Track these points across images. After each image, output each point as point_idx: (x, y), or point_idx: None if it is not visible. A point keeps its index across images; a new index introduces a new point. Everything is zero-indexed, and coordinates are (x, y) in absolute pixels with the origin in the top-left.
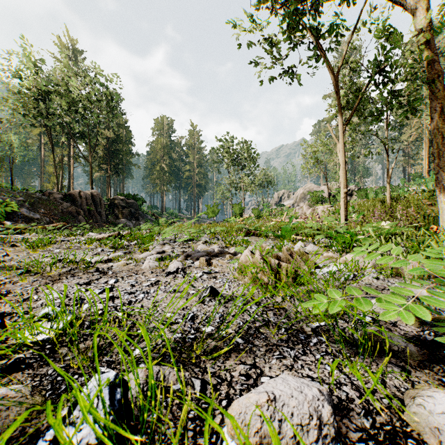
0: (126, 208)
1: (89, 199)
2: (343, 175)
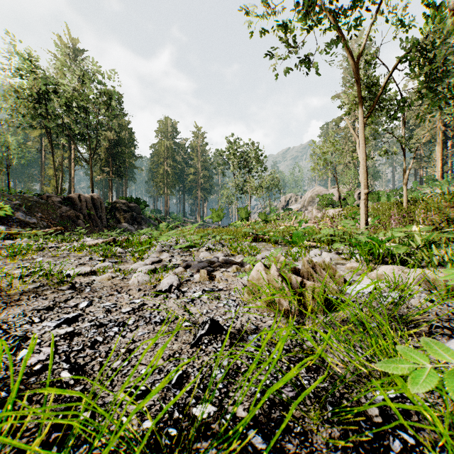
0: (128, 212)
1: (89, 203)
2: (363, 174)
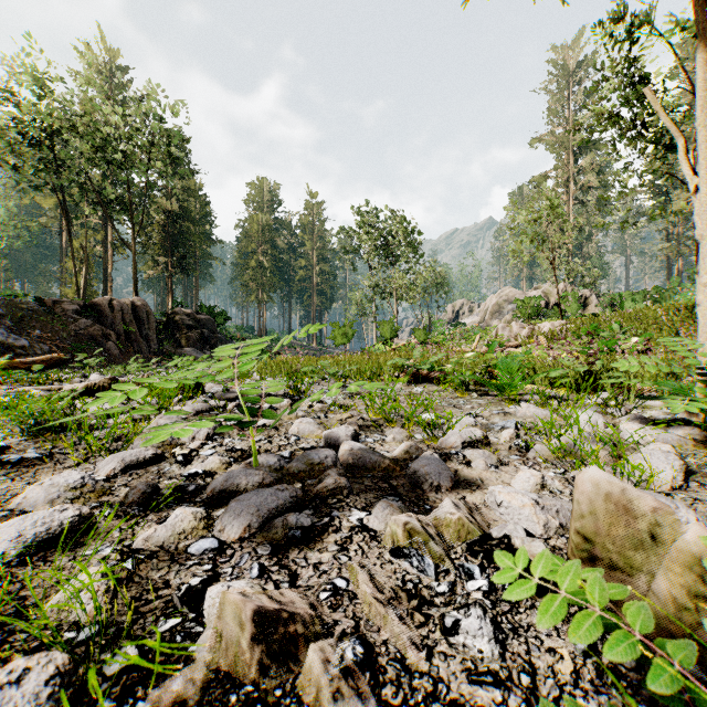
0: (194, 329)
1: (127, 314)
2: None
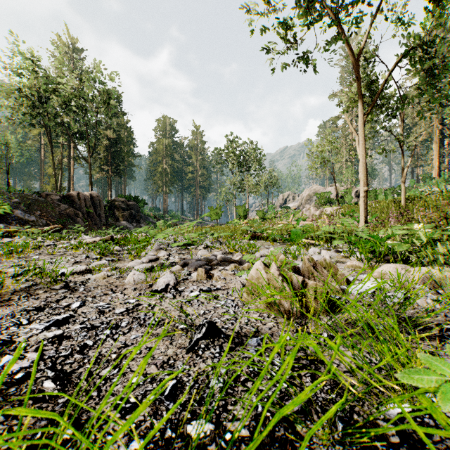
0: (126, 210)
1: (88, 201)
2: (362, 171)
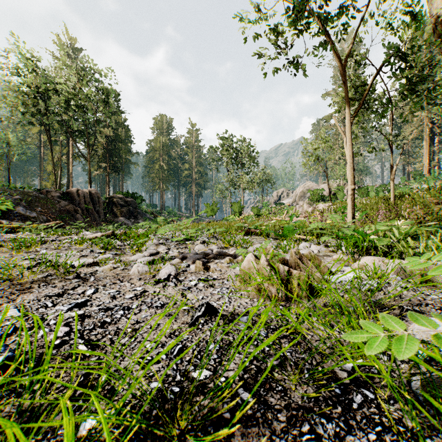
0: (124, 206)
1: (87, 198)
2: (350, 171)
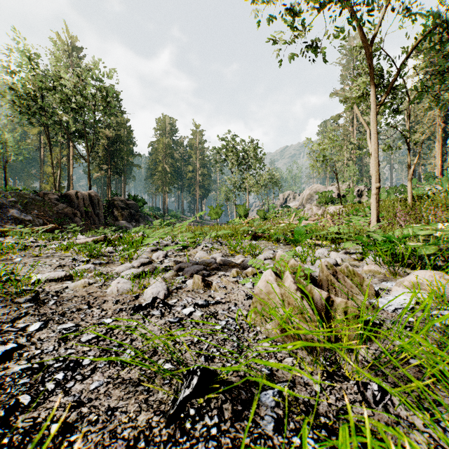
0: (125, 209)
1: (86, 200)
2: (374, 166)
